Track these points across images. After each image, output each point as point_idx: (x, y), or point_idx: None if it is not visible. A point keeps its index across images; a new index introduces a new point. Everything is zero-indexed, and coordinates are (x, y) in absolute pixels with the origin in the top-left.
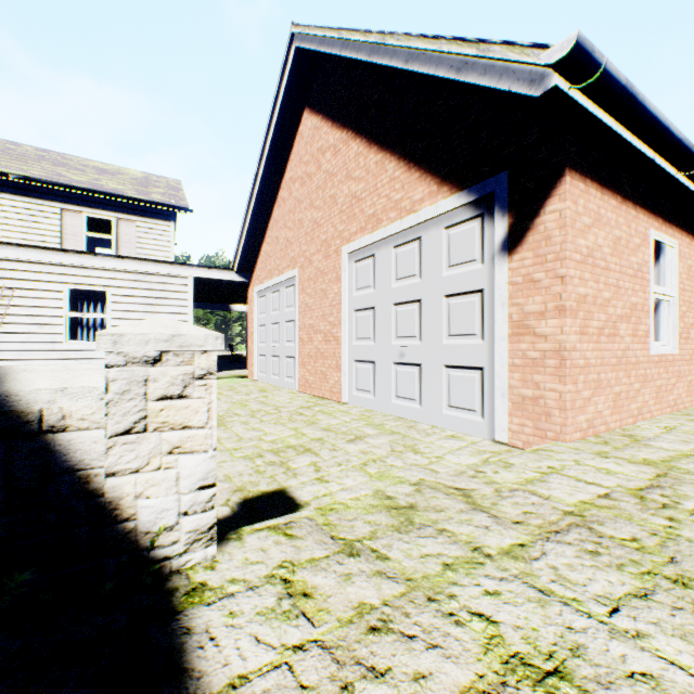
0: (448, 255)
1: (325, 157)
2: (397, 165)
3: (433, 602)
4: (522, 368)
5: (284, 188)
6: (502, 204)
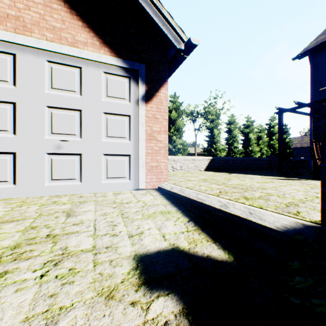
0: (107, 89)
1: None
2: None
3: (308, 200)
4: (152, 154)
5: None
6: (143, 78)
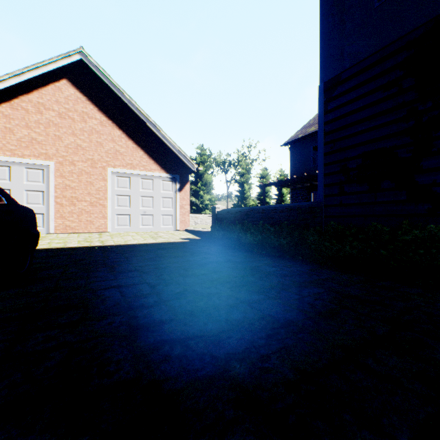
0: (163, 187)
1: (92, 121)
2: (144, 154)
3: None
4: (182, 214)
5: (28, 102)
6: (178, 181)
